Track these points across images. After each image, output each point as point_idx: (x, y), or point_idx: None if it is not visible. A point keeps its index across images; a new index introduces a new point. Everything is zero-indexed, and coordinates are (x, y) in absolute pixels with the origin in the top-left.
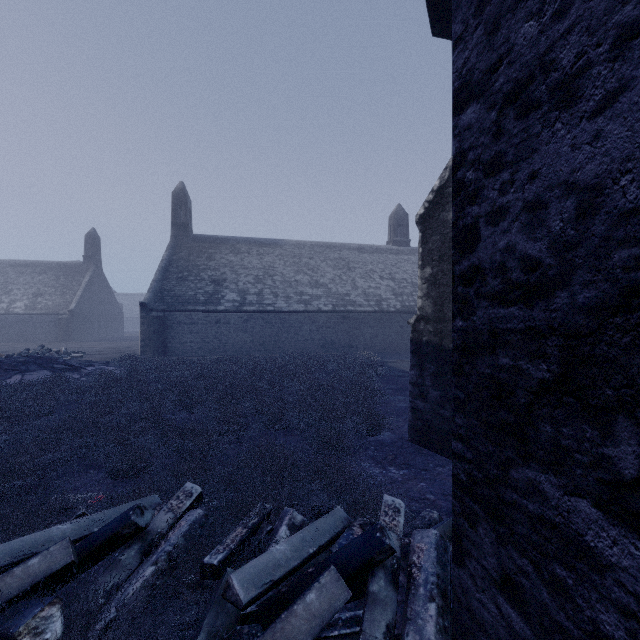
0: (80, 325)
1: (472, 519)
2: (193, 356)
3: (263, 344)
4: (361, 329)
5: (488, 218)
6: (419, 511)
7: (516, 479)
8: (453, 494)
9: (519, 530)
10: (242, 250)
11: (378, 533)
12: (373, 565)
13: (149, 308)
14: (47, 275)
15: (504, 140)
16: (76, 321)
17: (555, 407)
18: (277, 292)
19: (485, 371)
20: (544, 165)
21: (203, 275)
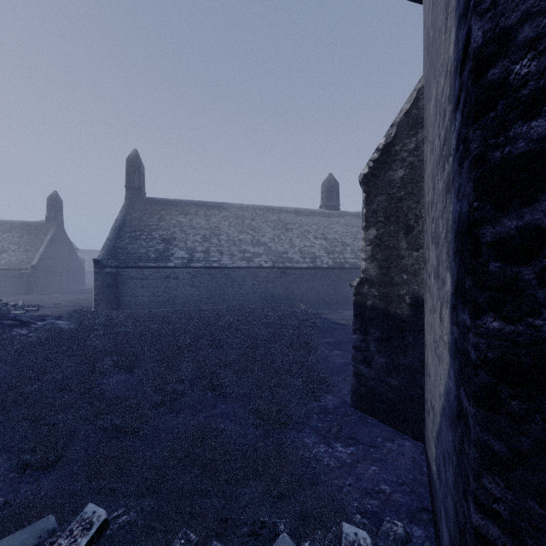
0: (42, 279)
1: None
2: (144, 309)
3: (209, 297)
4: (298, 283)
5: None
6: (376, 512)
7: None
8: None
9: None
10: (191, 212)
11: None
12: None
13: (102, 265)
14: (11, 233)
15: None
16: (38, 275)
17: None
18: (222, 250)
19: None
20: None
21: (154, 234)
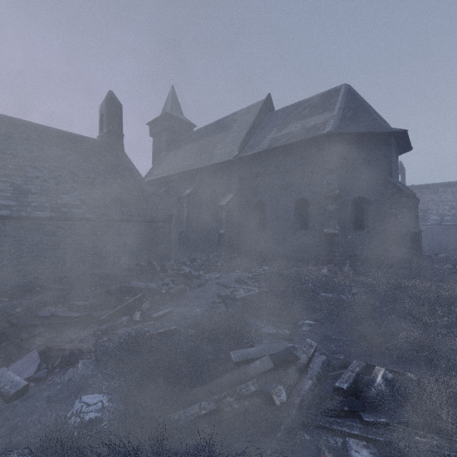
0: None
1: None
2: None
3: (456, 242)
4: None
5: None
6: None
7: None
8: None
9: None
10: (439, 191)
11: None
12: None
13: None
14: None
15: None
16: None
17: None
18: None
19: None
20: None
21: None
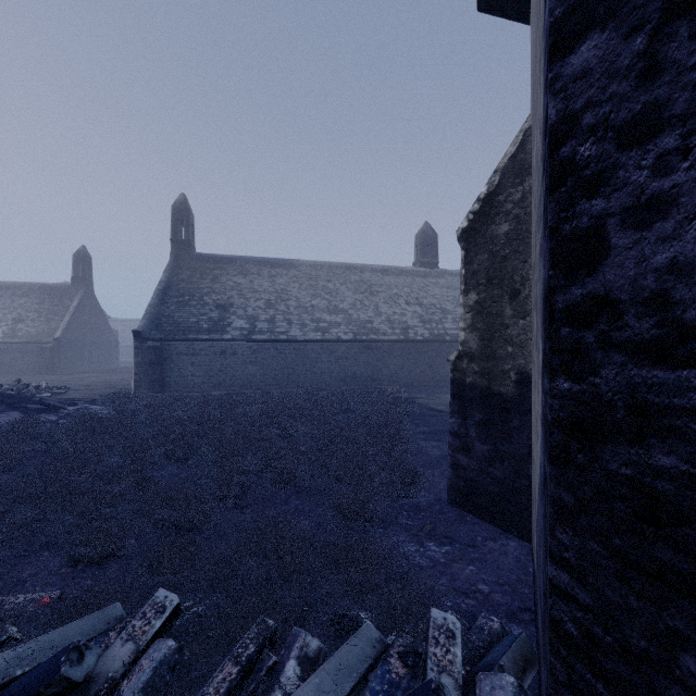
0: (67, 355)
1: None
2: (195, 391)
3: (275, 377)
4: (385, 360)
5: (627, 217)
6: (471, 612)
7: (695, 675)
8: (552, 648)
9: None
10: (252, 271)
11: None
12: None
13: (144, 337)
14: (29, 298)
15: (665, 80)
16: (63, 351)
17: None
18: (291, 319)
19: (620, 470)
20: None
21: (207, 299)
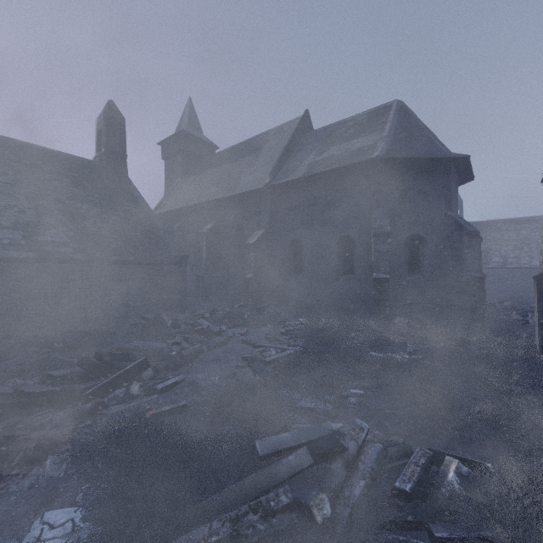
0: None
1: None
2: None
3: (520, 288)
4: None
5: None
6: None
7: None
8: None
9: None
10: (502, 228)
11: None
12: None
13: None
14: None
15: None
16: None
17: None
18: (532, 255)
19: None
20: None
21: None
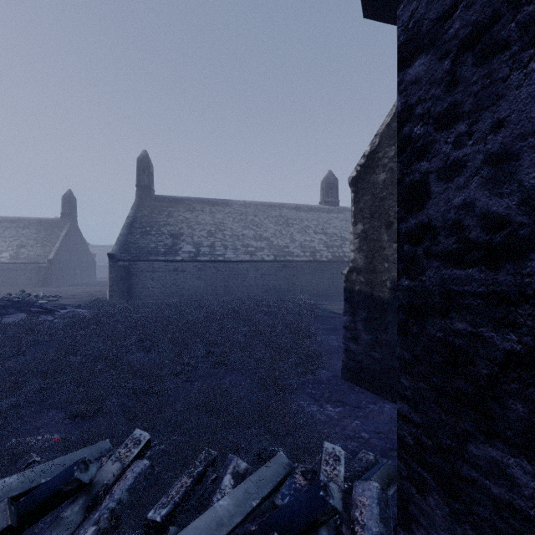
0: (58, 272)
1: (420, 486)
2: (154, 299)
3: (215, 289)
4: (298, 276)
5: (440, 173)
6: (355, 450)
7: (476, 455)
8: (398, 455)
9: (479, 512)
10: (197, 209)
11: (321, 492)
12: (317, 526)
13: (116, 258)
14: (29, 229)
15: (460, 89)
16: (54, 269)
17: (529, 384)
18: (227, 244)
19: (436, 334)
20: (513, 112)
21: (163, 230)
